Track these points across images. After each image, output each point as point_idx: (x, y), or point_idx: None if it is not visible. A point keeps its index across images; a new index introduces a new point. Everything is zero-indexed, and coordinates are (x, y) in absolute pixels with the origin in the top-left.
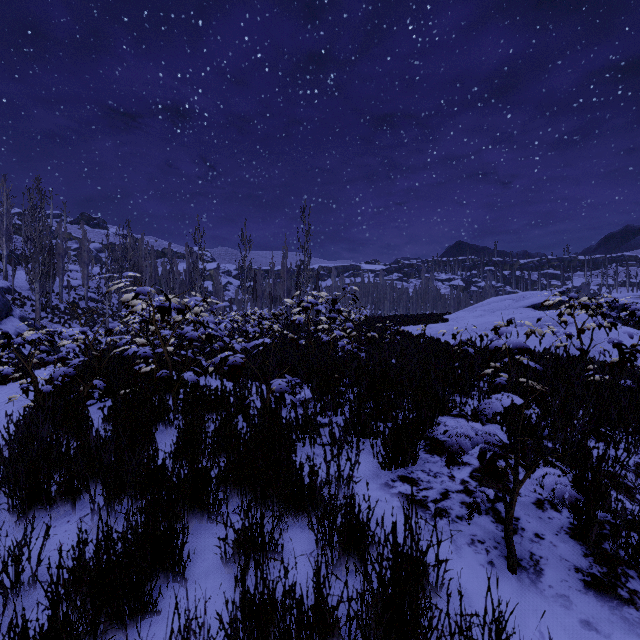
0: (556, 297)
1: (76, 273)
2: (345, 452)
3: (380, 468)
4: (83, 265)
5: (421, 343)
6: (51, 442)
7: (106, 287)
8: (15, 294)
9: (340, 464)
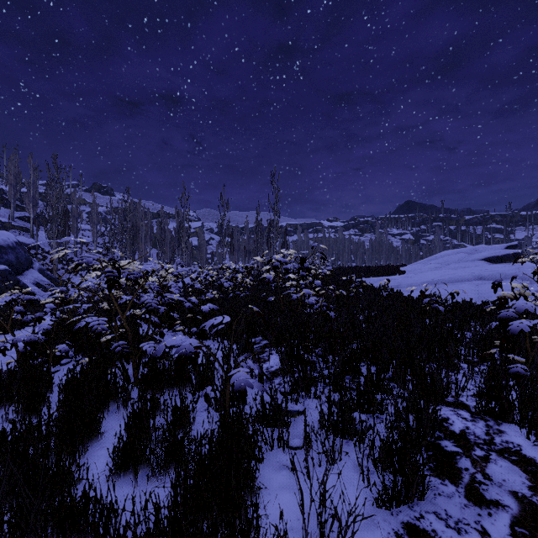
0: (510, 250)
1: (88, 232)
2: (323, 464)
3: (374, 503)
4: (93, 225)
5: (384, 297)
6: (5, 416)
7: (110, 243)
8: (39, 249)
9: (323, 522)
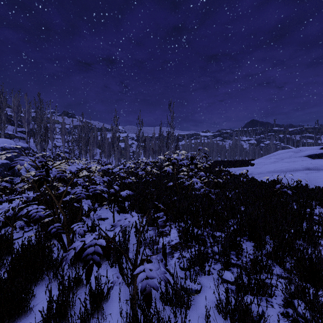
0: None
1: (60, 139)
2: None
3: None
4: (62, 135)
5: (244, 181)
6: None
7: (71, 146)
8: (30, 150)
9: None
